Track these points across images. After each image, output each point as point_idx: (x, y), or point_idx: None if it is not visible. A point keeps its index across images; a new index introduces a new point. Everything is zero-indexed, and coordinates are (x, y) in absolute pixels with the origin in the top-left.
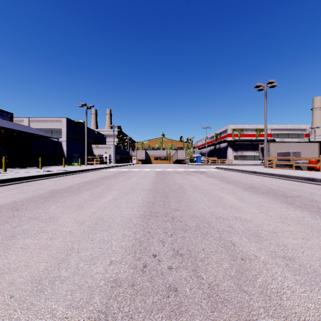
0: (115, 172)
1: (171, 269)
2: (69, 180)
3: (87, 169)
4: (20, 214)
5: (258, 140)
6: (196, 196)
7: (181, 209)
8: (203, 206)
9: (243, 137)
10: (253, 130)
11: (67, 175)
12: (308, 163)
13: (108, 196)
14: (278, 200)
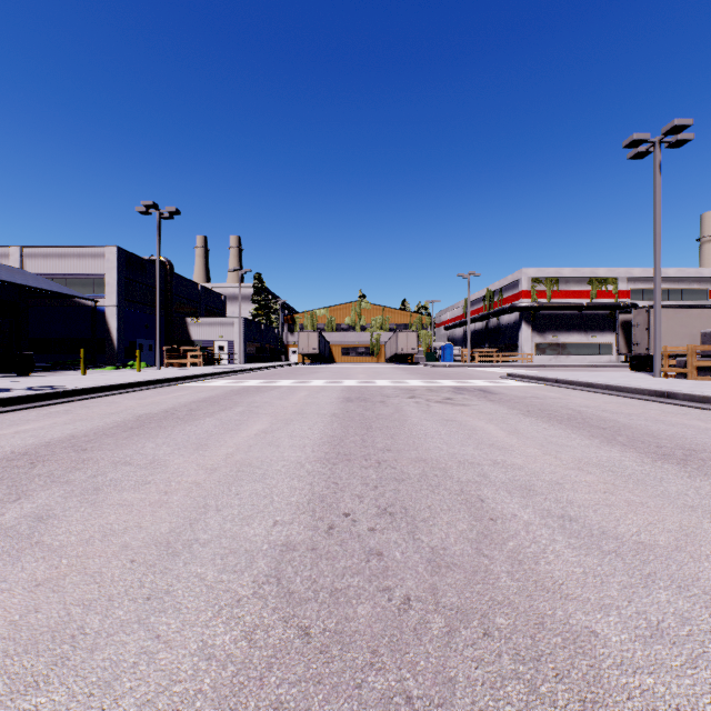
0: (214, 393)
1: None
2: None
3: (135, 381)
4: None
5: (595, 306)
6: None
7: None
8: None
9: (559, 298)
10: (583, 282)
11: (38, 406)
12: None
13: None
14: None
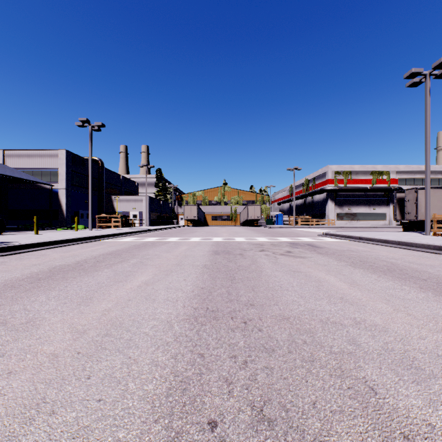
0: (121, 247)
1: None
2: None
3: (67, 239)
4: None
5: (375, 189)
6: None
7: None
8: None
9: (352, 184)
10: (367, 173)
11: None
12: None
13: None
14: None
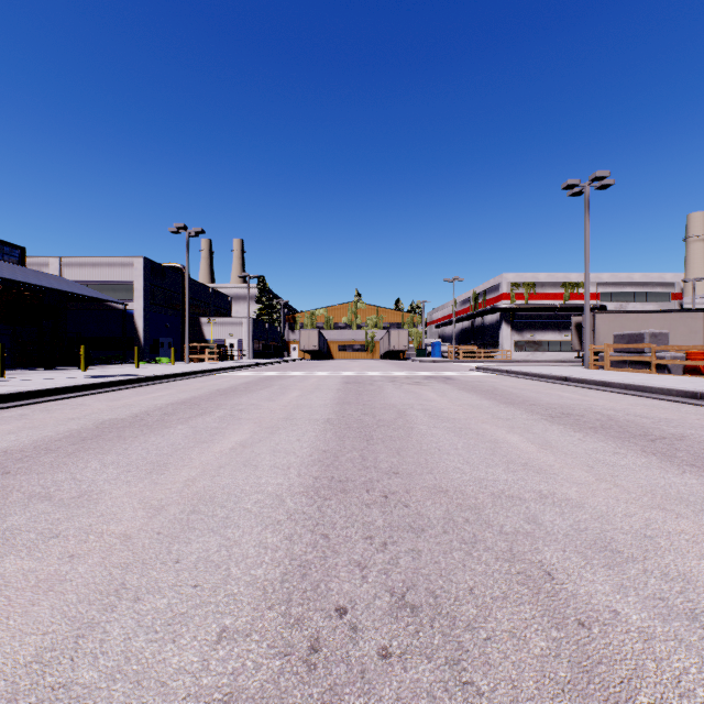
0: (250, 379)
1: (389, 658)
2: (144, 397)
3: (188, 371)
4: (9, 484)
5: (567, 308)
6: (438, 438)
7: (404, 471)
8: (458, 463)
9: (535, 300)
10: (557, 286)
11: (143, 385)
12: (685, 359)
13: (229, 438)
14: (635, 448)
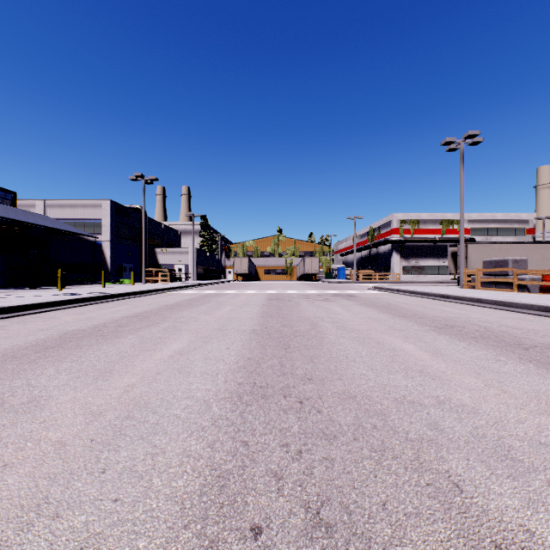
0: (193, 296)
1: None
2: (105, 311)
3: (144, 290)
4: None
5: (444, 240)
6: (345, 346)
7: (317, 377)
8: (363, 369)
9: (419, 234)
10: (436, 222)
11: (106, 301)
12: (541, 280)
13: (169, 346)
14: (513, 356)
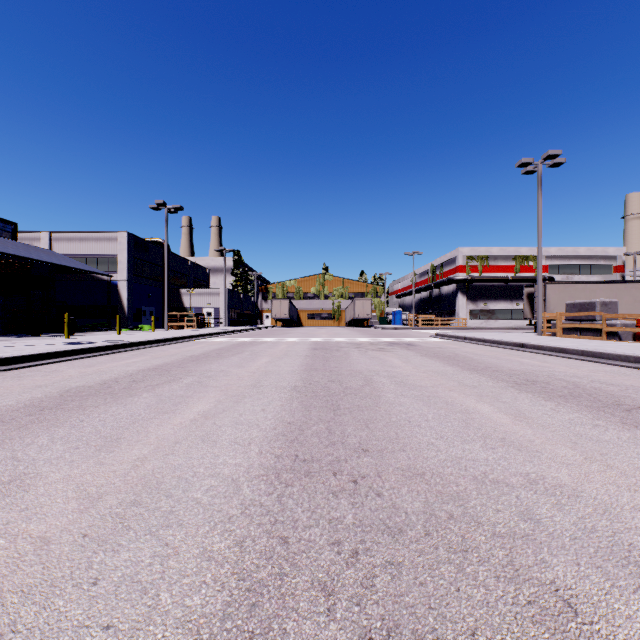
0: (223, 345)
1: None
2: (118, 363)
3: (165, 338)
4: None
5: (518, 279)
6: (407, 408)
7: (374, 447)
8: (431, 437)
9: (488, 272)
10: (509, 259)
11: (120, 351)
12: (634, 326)
13: (192, 408)
14: (614, 420)
